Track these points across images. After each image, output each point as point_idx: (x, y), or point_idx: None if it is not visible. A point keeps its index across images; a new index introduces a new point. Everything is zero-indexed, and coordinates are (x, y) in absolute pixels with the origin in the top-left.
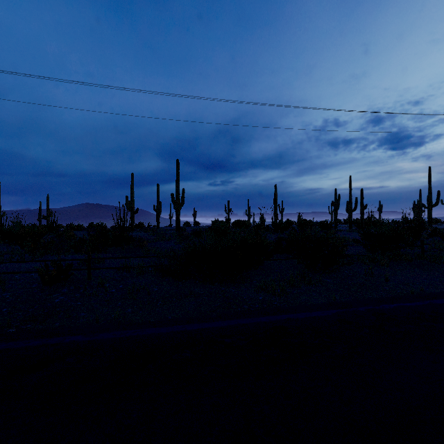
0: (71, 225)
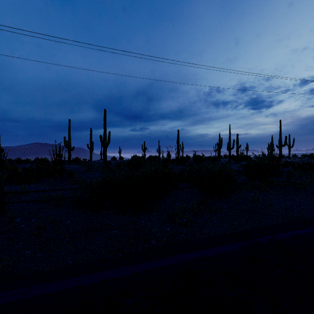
0: (18, 160)
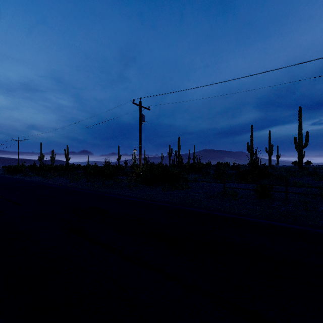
0: (208, 163)
